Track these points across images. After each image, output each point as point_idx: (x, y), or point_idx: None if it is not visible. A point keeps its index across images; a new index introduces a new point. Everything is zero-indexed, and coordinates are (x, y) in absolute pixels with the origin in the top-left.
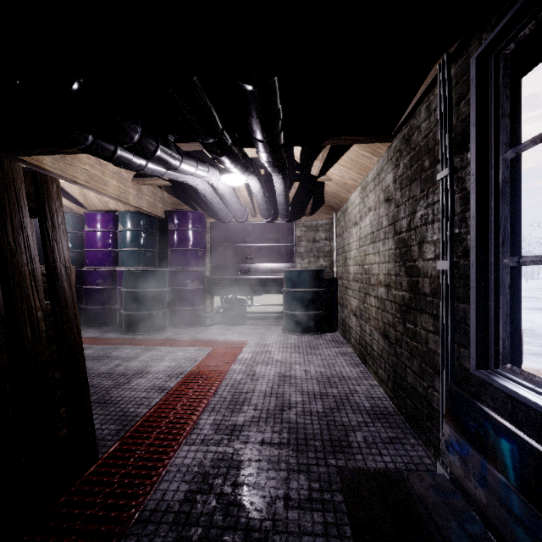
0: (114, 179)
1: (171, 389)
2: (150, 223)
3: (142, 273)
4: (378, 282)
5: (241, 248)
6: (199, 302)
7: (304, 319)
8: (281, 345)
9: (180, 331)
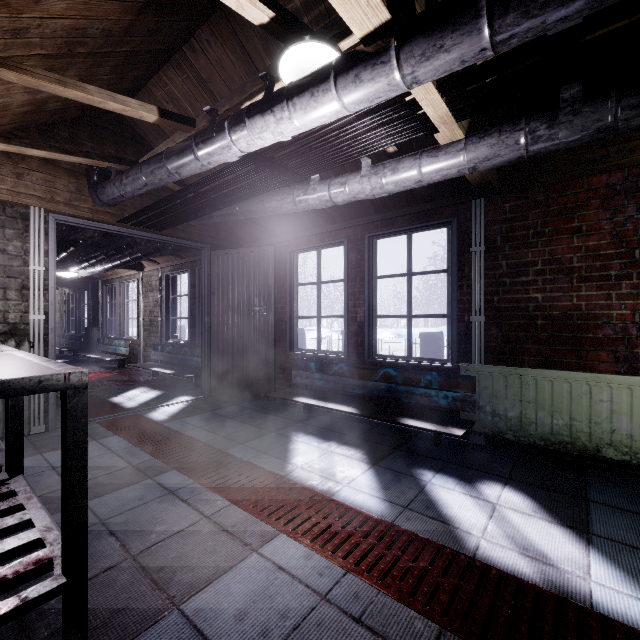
0: None
1: None
2: None
3: None
4: (57, 323)
5: None
6: None
7: None
8: None
9: None
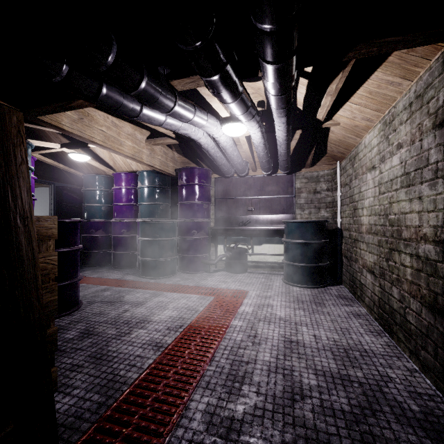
0: (129, 140)
1: (167, 346)
2: (163, 181)
3: (154, 223)
4: (420, 236)
5: (242, 201)
6: (204, 250)
7: (306, 271)
8: (283, 298)
9: (187, 276)
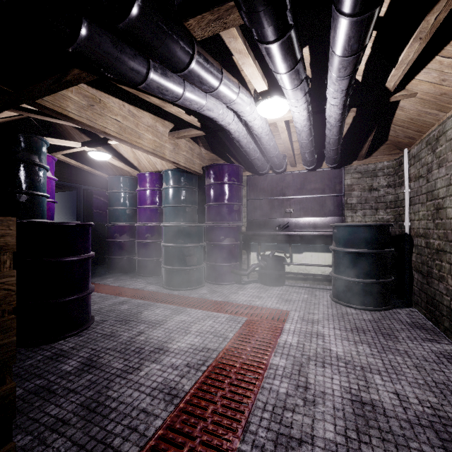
0: (149, 132)
1: (184, 397)
2: (189, 180)
3: (179, 228)
4: None
5: (279, 201)
6: (234, 259)
7: (364, 289)
8: (336, 324)
9: (215, 288)
